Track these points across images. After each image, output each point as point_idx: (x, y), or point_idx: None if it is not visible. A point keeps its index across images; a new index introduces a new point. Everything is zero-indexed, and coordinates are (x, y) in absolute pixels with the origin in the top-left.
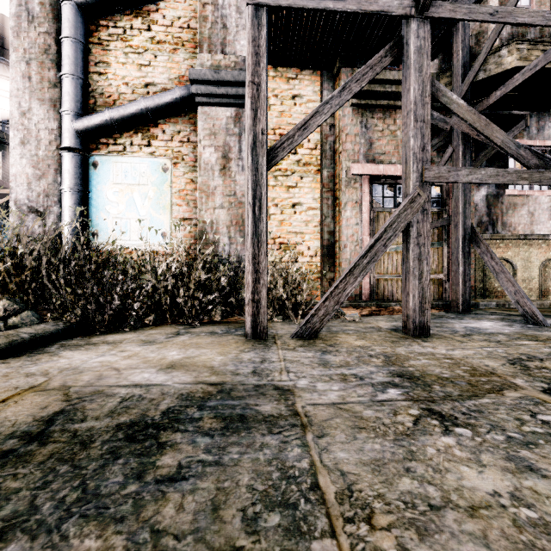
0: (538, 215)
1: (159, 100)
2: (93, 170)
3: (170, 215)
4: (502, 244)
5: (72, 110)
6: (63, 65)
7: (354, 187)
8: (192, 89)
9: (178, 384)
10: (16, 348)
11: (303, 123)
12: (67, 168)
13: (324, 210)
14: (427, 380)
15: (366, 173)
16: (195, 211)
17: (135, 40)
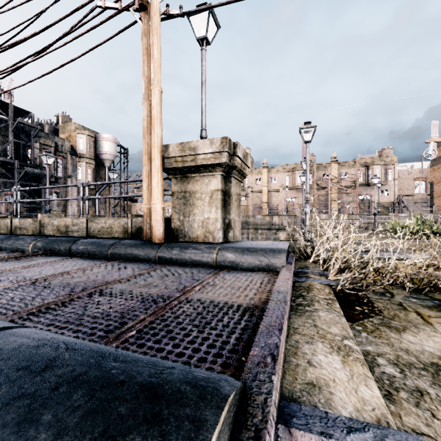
0: (54, 206)
1: None
2: None
3: None
4: None
5: None
6: None
7: (0, 196)
8: None
9: None
10: None
11: None
12: None
13: None
14: None
15: (4, 193)
16: None
17: None
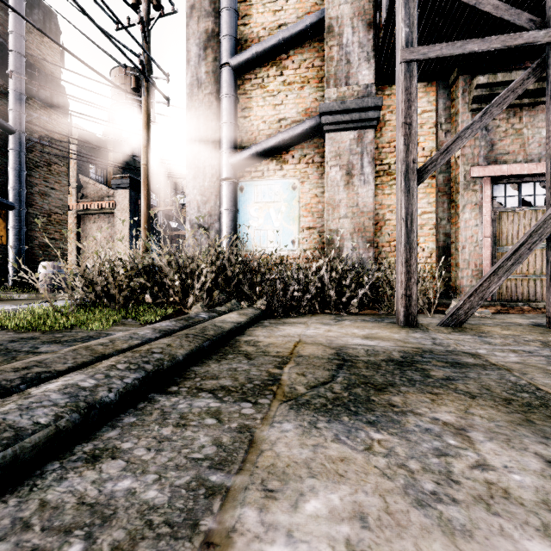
0: None
1: (293, 132)
2: (240, 193)
3: (298, 225)
4: None
5: (229, 150)
6: (222, 116)
7: (473, 189)
8: (321, 120)
9: (388, 346)
10: (251, 322)
11: (445, 148)
12: (225, 194)
13: (439, 213)
14: None
15: (487, 175)
16: (319, 221)
17: (271, 85)
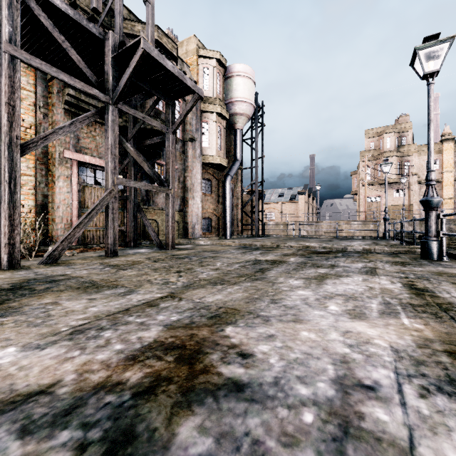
0: None
1: None
2: None
3: None
4: (153, 211)
5: None
6: None
7: (66, 166)
8: None
9: None
10: None
11: (45, 136)
12: None
13: (38, 178)
14: (119, 265)
15: (75, 159)
16: None
17: None
